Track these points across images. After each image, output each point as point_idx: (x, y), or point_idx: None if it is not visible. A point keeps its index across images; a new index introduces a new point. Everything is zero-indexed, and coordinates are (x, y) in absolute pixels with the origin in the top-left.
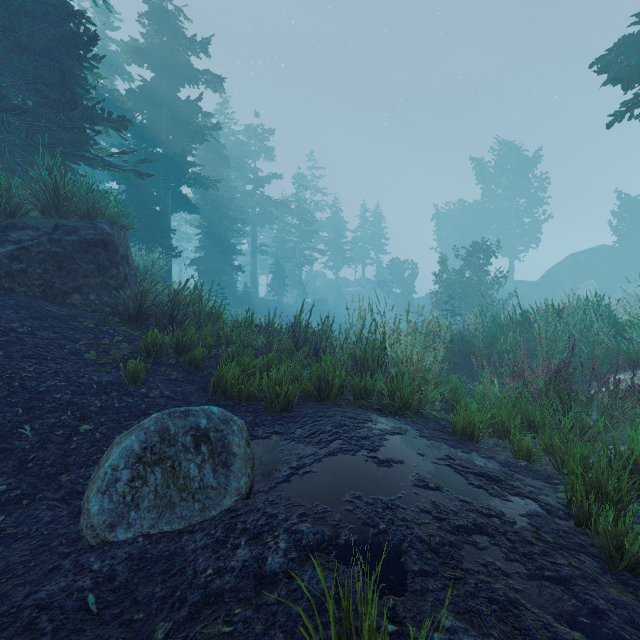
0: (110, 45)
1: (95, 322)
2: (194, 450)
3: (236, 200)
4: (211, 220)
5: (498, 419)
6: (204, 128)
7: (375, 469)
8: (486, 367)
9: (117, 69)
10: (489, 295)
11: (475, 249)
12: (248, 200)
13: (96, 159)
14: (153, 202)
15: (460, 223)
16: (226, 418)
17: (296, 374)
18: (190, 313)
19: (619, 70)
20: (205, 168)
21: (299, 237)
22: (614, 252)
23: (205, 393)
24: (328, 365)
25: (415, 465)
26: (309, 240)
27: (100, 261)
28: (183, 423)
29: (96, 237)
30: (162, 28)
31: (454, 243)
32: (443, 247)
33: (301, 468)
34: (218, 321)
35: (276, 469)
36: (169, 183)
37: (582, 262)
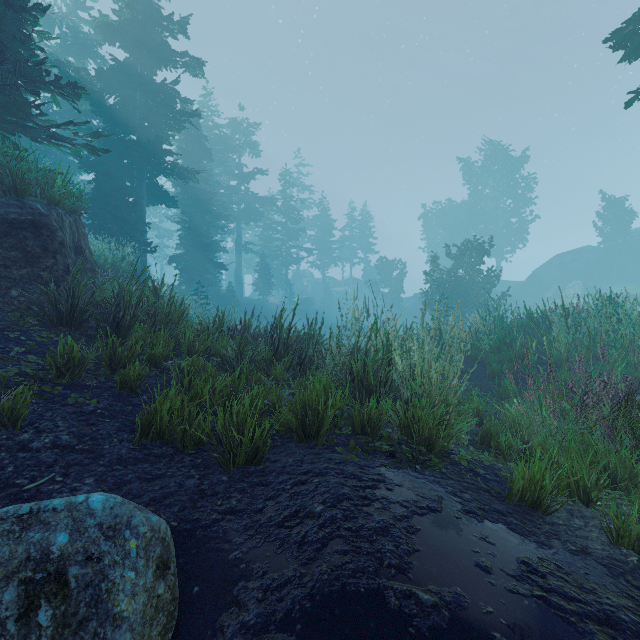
0: (82, 27)
1: (3, 325)
2: (16, 626)
3: (220, 196)
4: (192, 215)
5: (570, 472)
6: (182, 114)
7: (416, 639)
8: (532, 388)
9: (90, 52)
10: (495, 293)
11: (467, 247)
12: (232, 196)
13: (38, 129)
14: (125, 192)
15: (448, 223)
16: (117, 523)
17: (273, 397)
18: (139, 313)
19: (639, 43)
20: (186, 160)
21: (285, 235)
22: (599, 253)
23: (132, 434)
24: (317, 389)
25: (486, 609)
26: (296, 238)
27: (28, 248)
28: (8, 551)
29: (22, 217)
30: (136, 5)
31: (442, 243)
32: (431, 247)
33: (264, 629)
34: (178, 323)
35: (215, 624)
36: (144, 173)
37: (568, 263)
